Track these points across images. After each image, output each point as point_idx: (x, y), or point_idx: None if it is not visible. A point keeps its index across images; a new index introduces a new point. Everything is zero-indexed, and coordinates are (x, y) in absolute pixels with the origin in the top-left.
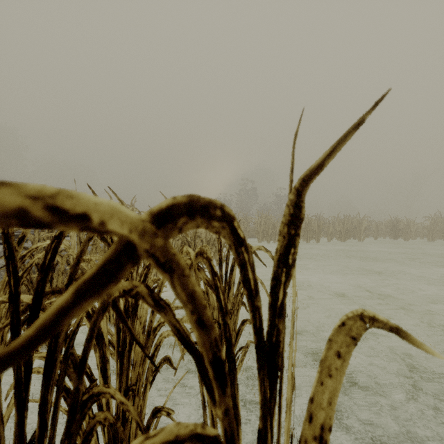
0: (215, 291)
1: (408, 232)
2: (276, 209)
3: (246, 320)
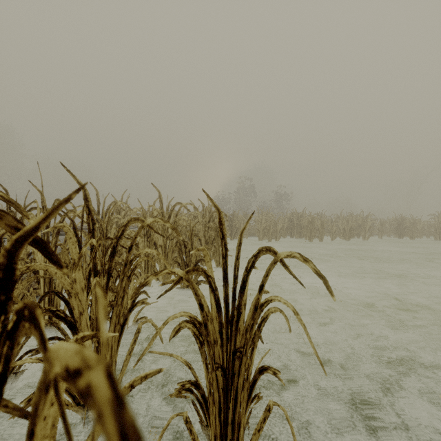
0: None
1: (414, 231)
2: (276, 207)
3: (267, 369)
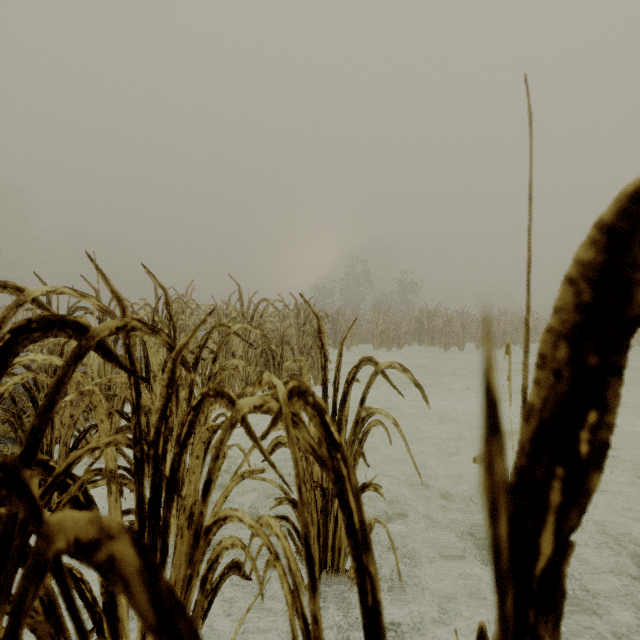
0: (335, 484)
1: None
2: (399, 302)
3: (368, 485)
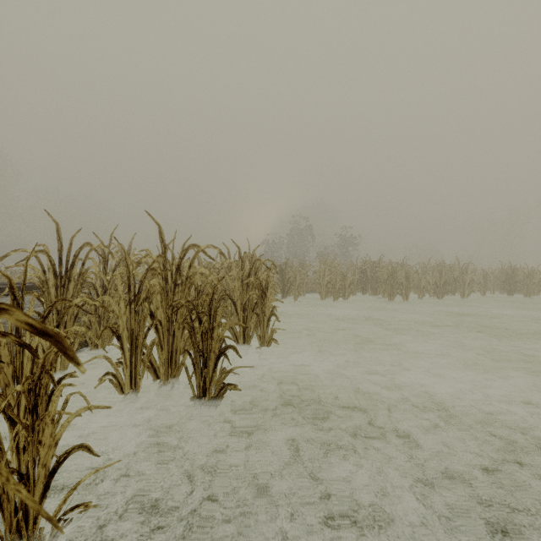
0: None
1: (530, 285)
2: (340, 254)
3: None
